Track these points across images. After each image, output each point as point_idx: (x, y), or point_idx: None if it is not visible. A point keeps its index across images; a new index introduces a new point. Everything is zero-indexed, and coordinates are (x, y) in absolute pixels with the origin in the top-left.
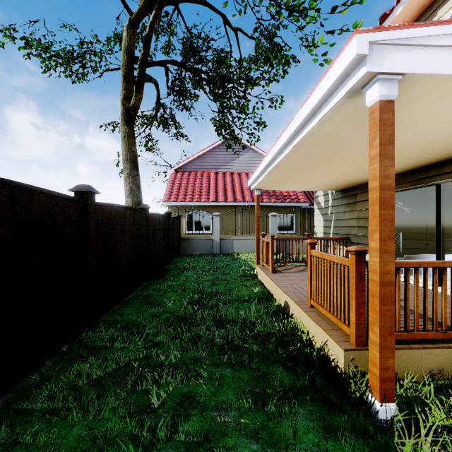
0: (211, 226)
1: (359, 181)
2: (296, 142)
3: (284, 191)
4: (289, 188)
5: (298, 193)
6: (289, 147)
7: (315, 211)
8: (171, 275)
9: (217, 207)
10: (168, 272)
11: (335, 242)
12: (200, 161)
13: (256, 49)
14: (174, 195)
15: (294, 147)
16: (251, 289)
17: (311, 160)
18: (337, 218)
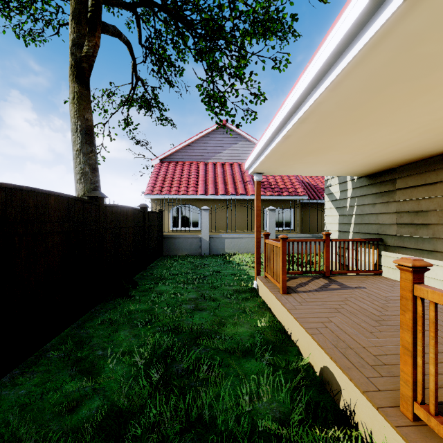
0: (200, 222)
1: (409, 157)
2: (391, 11)
3: (281, 183)
4: (301, 171)
5: (296, 185)
6: (354, 49)
7: (325, 204)
8: (139, 290)
9: (207, 200)
10: (136, 285)
11: (358, 244)
12: (188, 150)
13: (251, 20)
14: (158, 187)
15: (373, 39)
16: (252, 319)
17: (375, 100)
18: (360, 212)
